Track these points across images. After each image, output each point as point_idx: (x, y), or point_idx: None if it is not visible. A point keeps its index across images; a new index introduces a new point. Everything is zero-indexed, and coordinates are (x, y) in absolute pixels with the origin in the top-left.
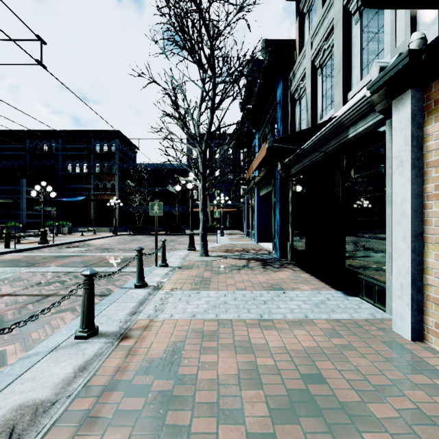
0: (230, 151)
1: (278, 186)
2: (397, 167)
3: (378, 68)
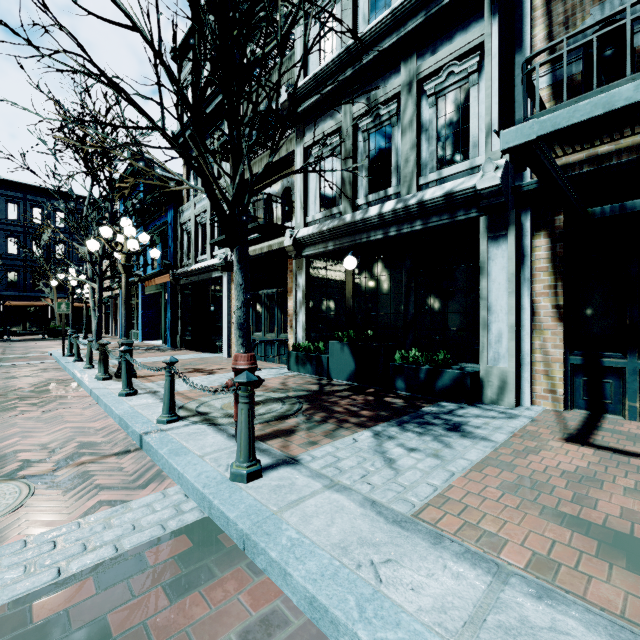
0: None
1: (169, 291)
2: (225, 297)
3: (220, 259)
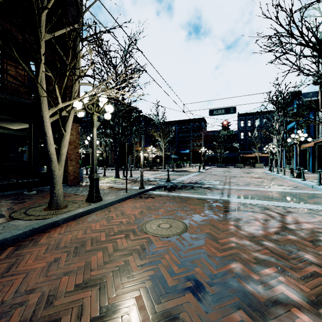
0: (265, 120)
1: (311, 148)
2: None
3: None
